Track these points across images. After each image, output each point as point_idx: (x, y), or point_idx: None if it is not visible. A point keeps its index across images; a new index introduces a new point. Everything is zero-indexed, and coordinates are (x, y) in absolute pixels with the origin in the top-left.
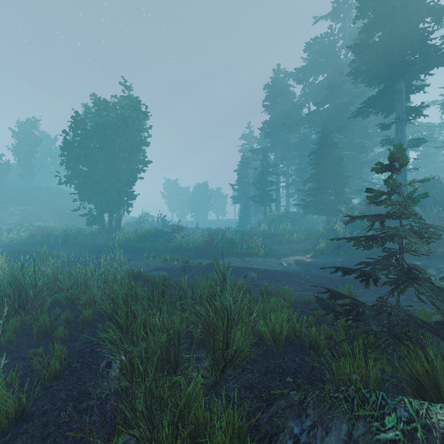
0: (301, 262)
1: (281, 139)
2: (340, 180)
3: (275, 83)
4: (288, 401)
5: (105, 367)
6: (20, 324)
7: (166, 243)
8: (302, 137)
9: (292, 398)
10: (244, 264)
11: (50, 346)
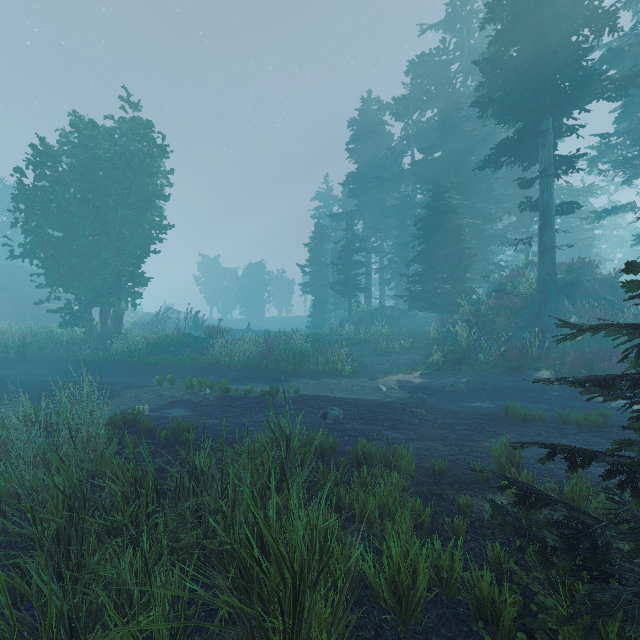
0: (407, 384)
1: (373, 200)
2: (459, 261)
3: (364, 118)
4: None
5: None
6: None
7: (195, 357)
8: (403, 199)
9: None
10: (321, 390)
11: None
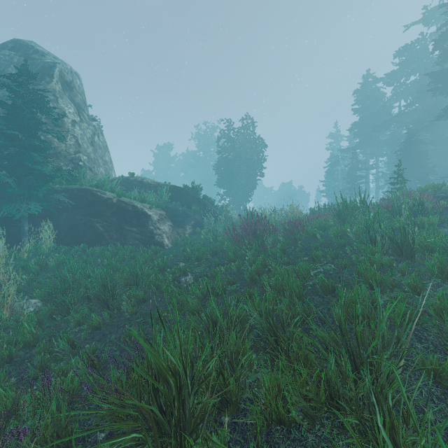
0: None
1: (370, 137)
2: (425, 170)
3: (364, 88)
4: None
5: None
6: None
7: None
8: (393, 134)
9: None
10: None
11: None
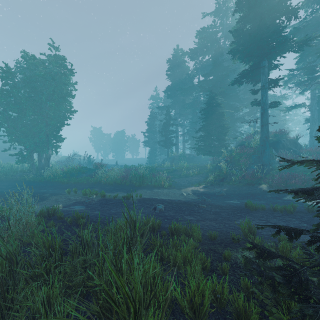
0: (197, 192)
1: (179, 99)
2: (222, 130)
3: (175, 59)
4: None
5: None
6: None
7: (88, 178)
8: (194, 99)
9: None
10: (153, 195)
11: None
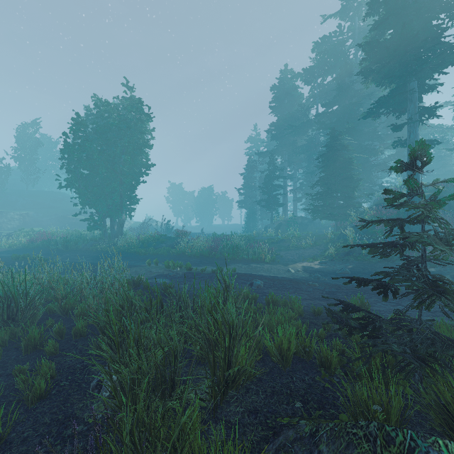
0: (309, 269)
1: (288, 141)
2: (349, 184)
3: (282, 84)
4: (298, 432)
5: (96, 386)
6: (9, 336)
7: (169, 249)
8: (310, 140)
9: (302, 429)
10: (250, 271)
11: (37, 362)
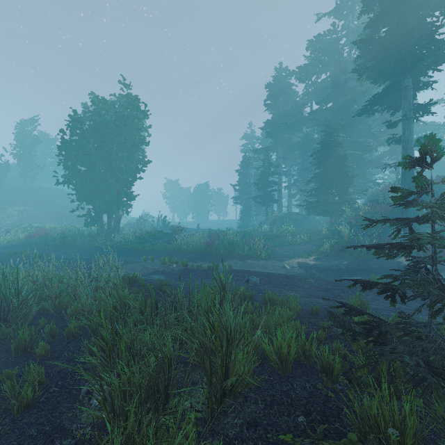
0: (304, 265)
1: (283, 138)
2: (344, 180)
3: (276, 82)
4: None
5: (86, 393)
6: None
7: (165, 245)
8: (305, 137)
9: None
10: (246, 267)
11: (26, 367)
